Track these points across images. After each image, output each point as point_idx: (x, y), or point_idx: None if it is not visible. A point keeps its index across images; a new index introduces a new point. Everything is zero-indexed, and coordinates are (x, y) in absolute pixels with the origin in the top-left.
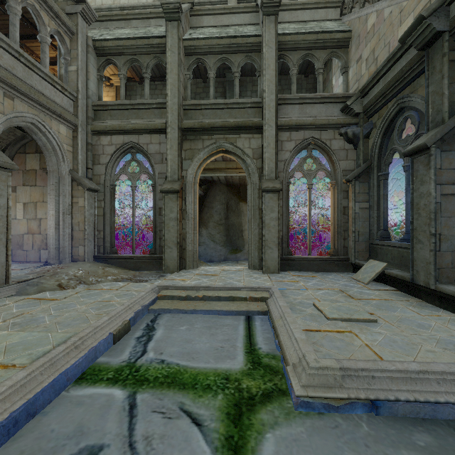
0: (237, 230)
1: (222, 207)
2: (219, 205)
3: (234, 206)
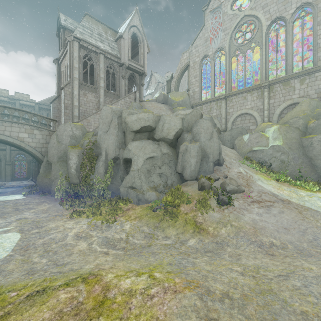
0: None
1: None
2: None
3: None
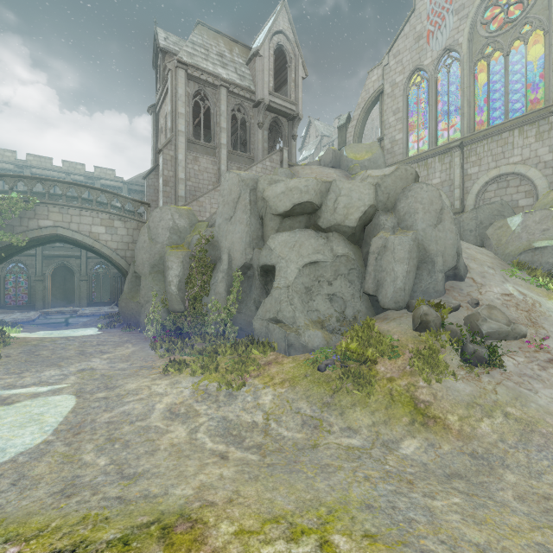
0: (71, 291)
1: (62, 279)
2: (59, 278)
3: (70, 278)
